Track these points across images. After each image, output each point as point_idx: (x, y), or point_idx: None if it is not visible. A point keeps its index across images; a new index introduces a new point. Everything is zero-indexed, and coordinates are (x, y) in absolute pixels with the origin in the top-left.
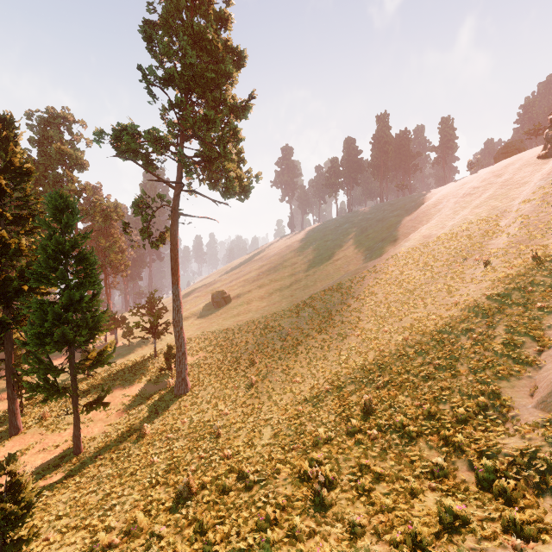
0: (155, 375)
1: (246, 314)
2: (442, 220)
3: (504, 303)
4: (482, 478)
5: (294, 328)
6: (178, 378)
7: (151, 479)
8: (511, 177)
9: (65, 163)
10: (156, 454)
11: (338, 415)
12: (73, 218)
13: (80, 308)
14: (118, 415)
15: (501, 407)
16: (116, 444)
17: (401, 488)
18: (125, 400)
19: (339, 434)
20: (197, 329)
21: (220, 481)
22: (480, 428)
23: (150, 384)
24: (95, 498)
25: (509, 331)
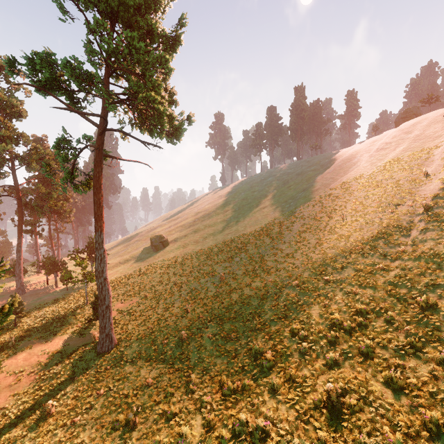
0: (83, 325)
1: (181, 257)
2: (360, 171)
3: None
4: None
5: (227, 273)
6: (102, 333)
7: None
8: (421, 132)
9: (1, 111)
10: None
11: (291, 407)
12: None
13: None
14: (29, 379)
15: None
16: (8, 431)
17: None
18: (42, 358)
19: None
20: (135, 273)
21: None
22: None
23: (75, 336)
24: None
25: None
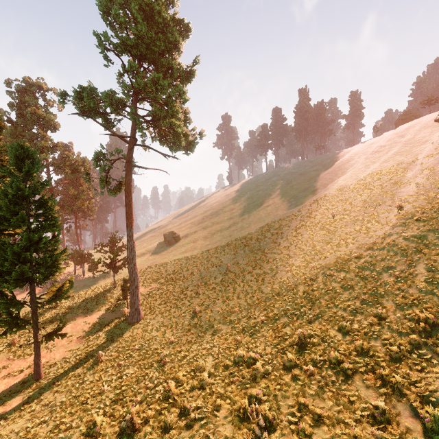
0: (113, 304)
1: (192, 251)
2: (355, 173)
3: (421, 243)
4: (430, 429)
5: (232, 263)
6: (132, 308)
7: (99, 409)
8: (412, 137)
9: (39, 124)
10: (107, 381)
11: (274, 347)
12: (33, 167)
13: (40, 248)
14: (78, 341)
15: (434, 346)
16: (73, 370)
17: (343, 434)
18: (86, 327)
19: (276, 367)
20: (151, 264)
21: (162, 416)
22: (416, 367)
23: (108, 312)
24: (45, 429)
25: (430, 269)
